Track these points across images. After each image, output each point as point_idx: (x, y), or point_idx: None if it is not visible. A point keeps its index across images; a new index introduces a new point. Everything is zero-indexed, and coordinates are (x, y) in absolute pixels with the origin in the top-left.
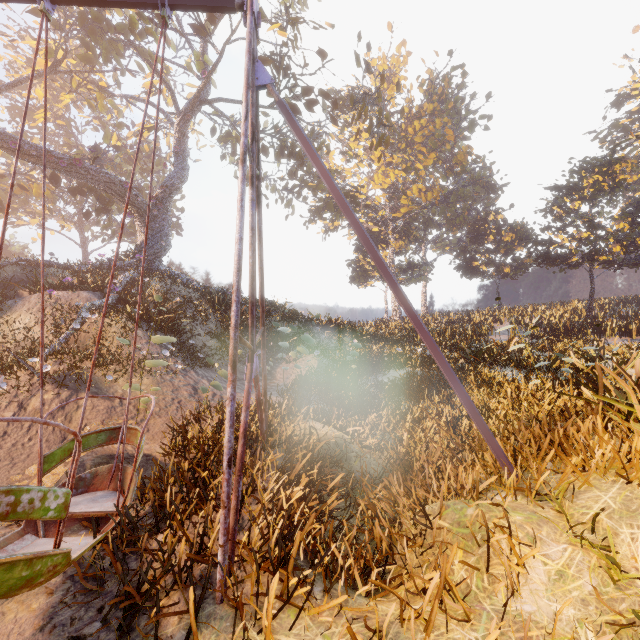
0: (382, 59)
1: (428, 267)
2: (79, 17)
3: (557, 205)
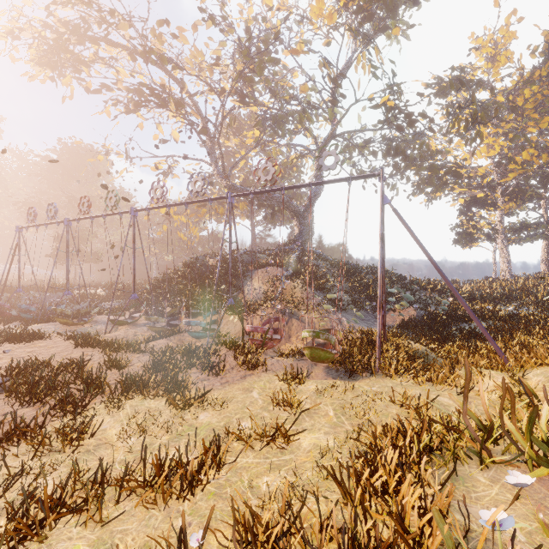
0: (488, 36)
1: (548, 225)
2: (273, 120)
3: None
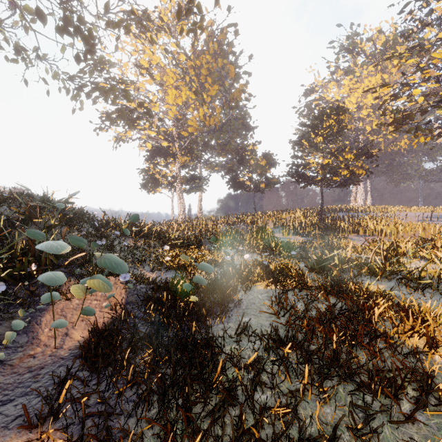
0: None
1: (205, 180)
2: None
3: (305, 139)
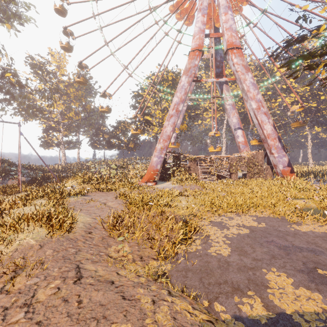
0: (57, 54)
1: (79, 143)
2: None
3: (114, 131)
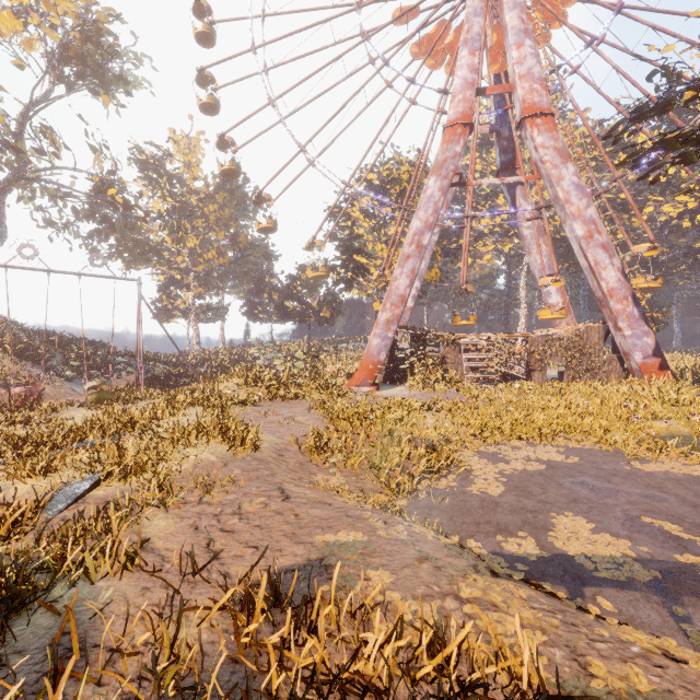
0: (184, 139)
1: (224, 310)
2: None
3: (293, 286)
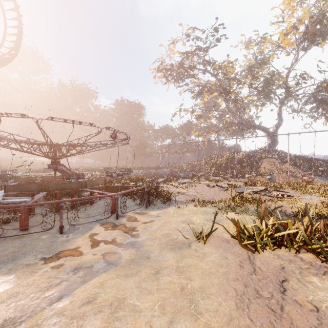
0: None
1: None
2: (266, 94)
3: None
